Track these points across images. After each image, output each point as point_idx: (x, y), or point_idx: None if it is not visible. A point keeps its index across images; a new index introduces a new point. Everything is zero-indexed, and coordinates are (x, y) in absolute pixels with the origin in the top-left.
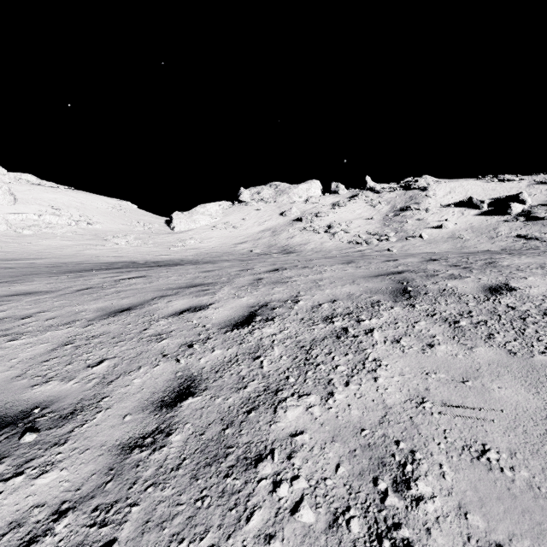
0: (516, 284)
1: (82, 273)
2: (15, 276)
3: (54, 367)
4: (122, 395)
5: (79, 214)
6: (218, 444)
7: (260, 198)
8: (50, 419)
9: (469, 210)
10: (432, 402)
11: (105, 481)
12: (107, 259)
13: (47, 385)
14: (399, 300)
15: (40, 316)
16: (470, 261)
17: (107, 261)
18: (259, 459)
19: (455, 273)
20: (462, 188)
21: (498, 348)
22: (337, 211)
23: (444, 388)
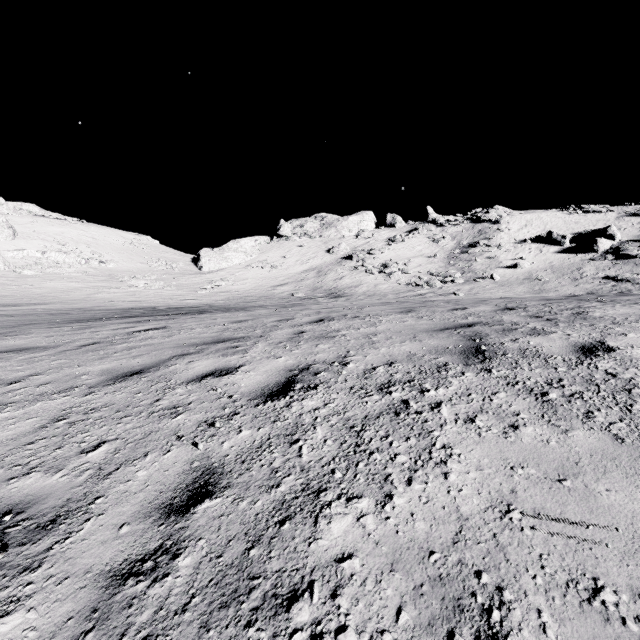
0: (614, 342)
1: (90, 323)
2: (10, 327)
3: (39, 452)
4: (121, 494)
5: (90, 250)
6: (239, 573)
7: (303, 232)
8: (25, 529)
9: (548, 247)
10: (522, 512)
11: (85, 630)
12: (122, 304)
13: (27, 478)
14: (471, 363)
15: (31, 381)
16: (554, 310)
17: (122, 307)
18: (293, 597)
19: (538, 327)
20: (540, 221)
21: (601, 431)
22: (393, 248)
23: (535, 490)
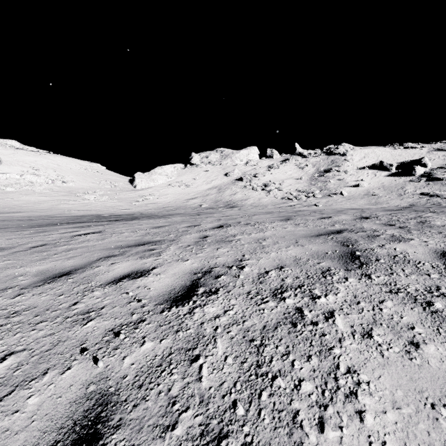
0: None
1: (46, 228)
2: None
3: None
4: (0, 434)
5: (56, 174)
6: None
7: (208, 161)
8: None
9: (381, 172)
10: None
11: None
12: (77, 212)
13: None
14: (351, 268)
15: None
16: (401, 219)
17: (76, 215)
18: None
19: (396, 234)
20: (374, 154)
21: None
22: (271, 172)
23: None
